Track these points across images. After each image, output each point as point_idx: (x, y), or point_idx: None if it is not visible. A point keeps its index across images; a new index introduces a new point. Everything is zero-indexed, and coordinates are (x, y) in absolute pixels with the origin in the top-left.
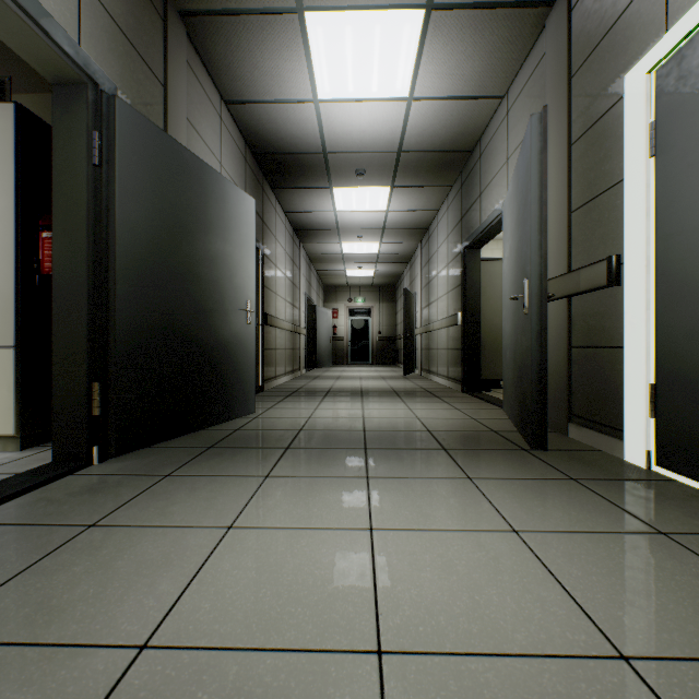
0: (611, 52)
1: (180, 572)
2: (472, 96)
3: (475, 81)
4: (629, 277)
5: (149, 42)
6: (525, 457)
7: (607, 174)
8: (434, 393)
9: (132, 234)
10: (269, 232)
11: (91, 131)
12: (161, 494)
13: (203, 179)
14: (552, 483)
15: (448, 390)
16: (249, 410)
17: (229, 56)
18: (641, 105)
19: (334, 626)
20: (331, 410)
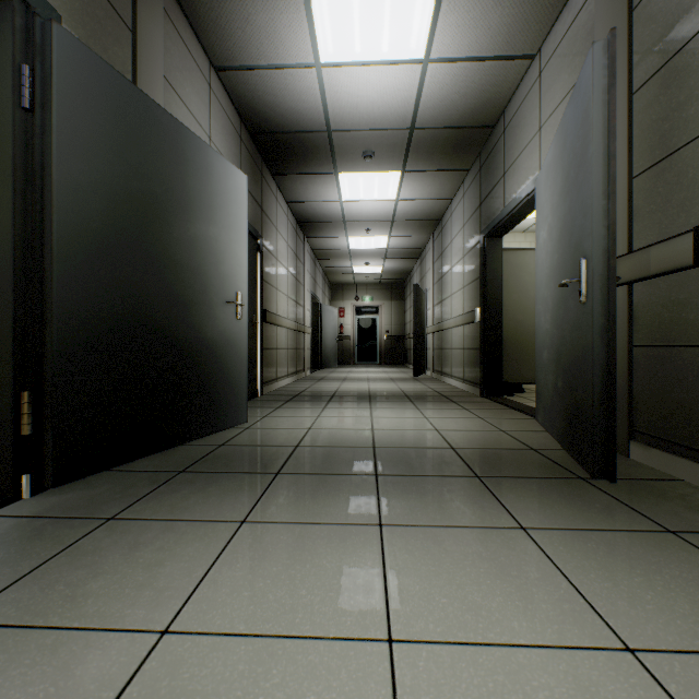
0: None
1: None
2: (498, 56)
3: (503, 36)
4: None
5: None
6: (587, 490)
7: (692, 120)
8: (450, 398)
9: (78, 201)
10: (269, 221)
11: (18, 64)
12: (86, 554)
13: (180, 144)
14: (643, 539)
15: (465, 394)
16: (239, 419)
17: (216, 7)
18: None
19: None
20: (335, 418)
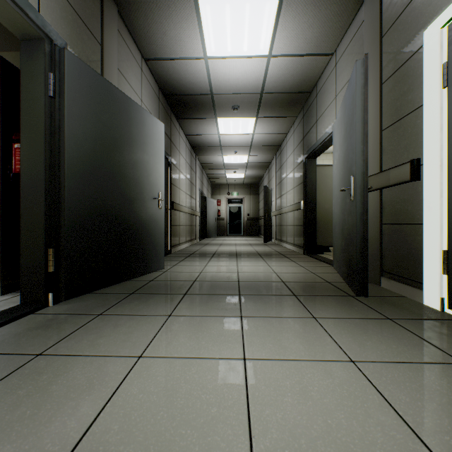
0: (412, 16)
1: (99, 396)
2: (311, 54)
3: (314, 43)
4: (427, 174)
5: (90, 14)
6: (352, 301)
7: (410, 102)
8: (285, 255)
9: (77, 145)
10: (175, 147)
11: (47, 73)
12: (93, 329)
13: (128, 109)
14: (374, 321)
15: (294, 253)
16: (160, 266)
17: (147, 26)
18: (436, 51)
19: (216, 448)
20: (216, 266)
